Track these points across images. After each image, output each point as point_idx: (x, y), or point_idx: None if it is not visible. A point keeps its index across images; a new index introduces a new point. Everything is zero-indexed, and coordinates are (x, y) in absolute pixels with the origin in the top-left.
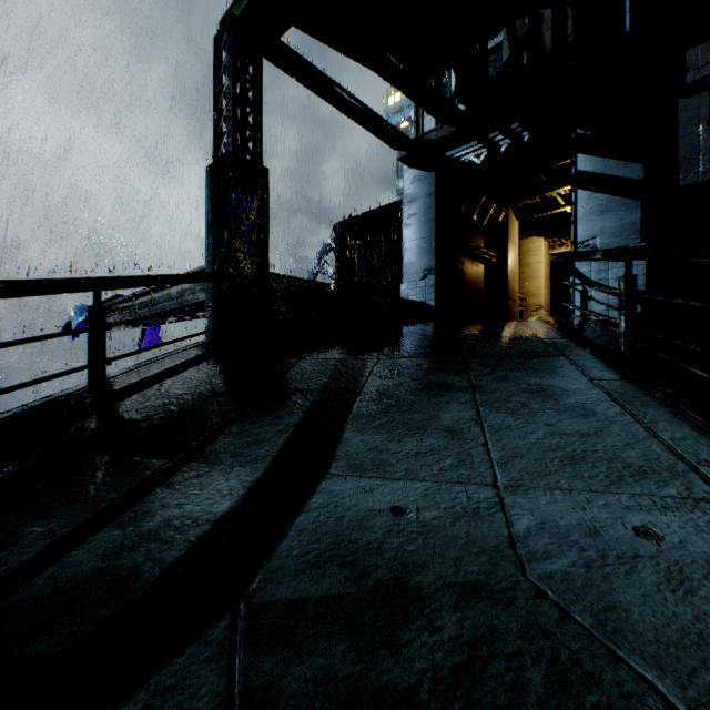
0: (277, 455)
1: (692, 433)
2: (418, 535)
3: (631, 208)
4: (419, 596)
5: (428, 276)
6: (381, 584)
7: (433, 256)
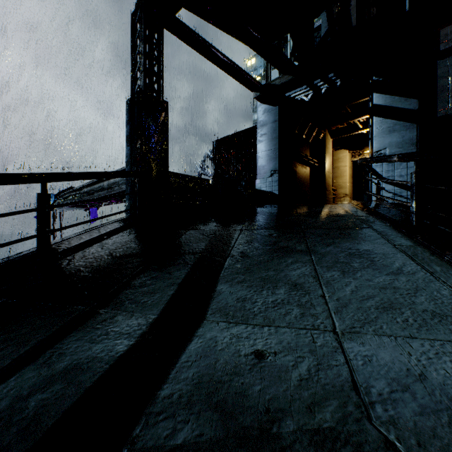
0: (167, 303)
1: None
2: (277, 378)
3: (410, 128)
4: (281, 445)
5: (274, 175)
6: (247, 429)
7: (277, 162)
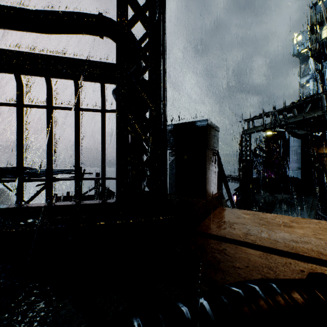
0: None
1: None
2: None
3: None
4: None
5: (298, 170)
6: None
7: (300, 164)
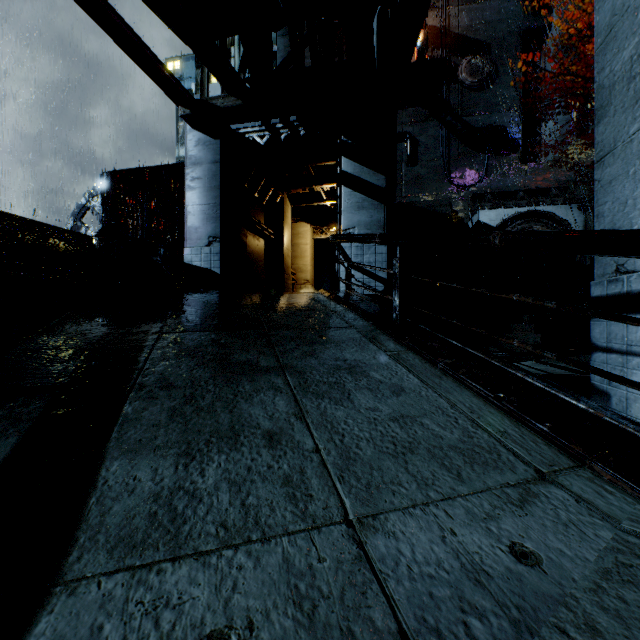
0: None
1: (480, 402)
2: None
3: (378, 208)
4: None
5: (214, 243)
6: None
7: (219, 224)
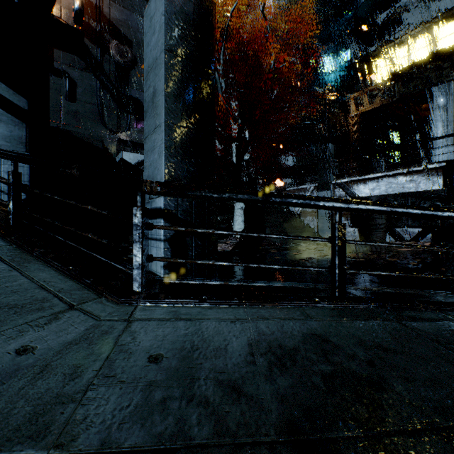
0: None
1: (56, 274)
2: None
3: (20, 126)
4: None
5: None
6: None
7: None
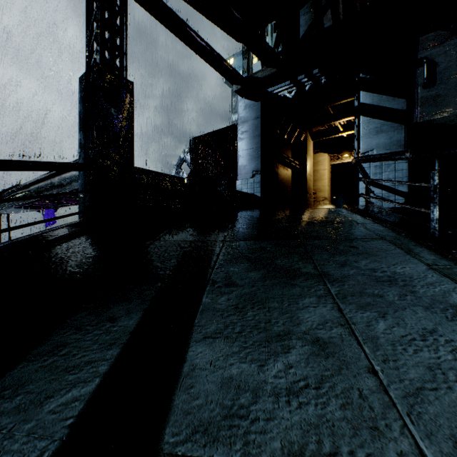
0: (90, 400)
1: None
2: None
3: (398, 129)
4: None
5: (256, 175)
6: None
7: (259, 161)
